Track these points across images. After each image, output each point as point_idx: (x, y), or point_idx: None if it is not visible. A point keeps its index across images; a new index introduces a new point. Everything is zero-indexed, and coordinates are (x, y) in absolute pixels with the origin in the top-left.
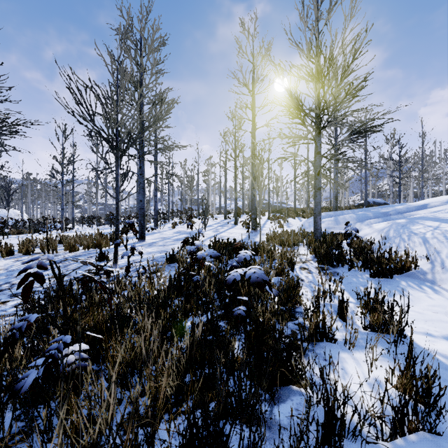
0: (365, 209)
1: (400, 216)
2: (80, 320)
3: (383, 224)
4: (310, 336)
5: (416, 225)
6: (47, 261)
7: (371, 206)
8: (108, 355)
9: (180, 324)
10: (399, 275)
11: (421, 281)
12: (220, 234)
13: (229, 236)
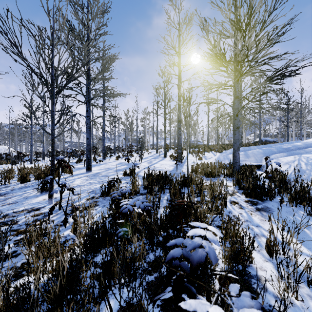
0: (267, 145)
1: (302, 151)
2: None
3: (290, 158)
4: None
5: None
6: None
7: (264, 143)
8: None
9: None
10: None
11: None
12: (153, 165)
13: (161, 167)
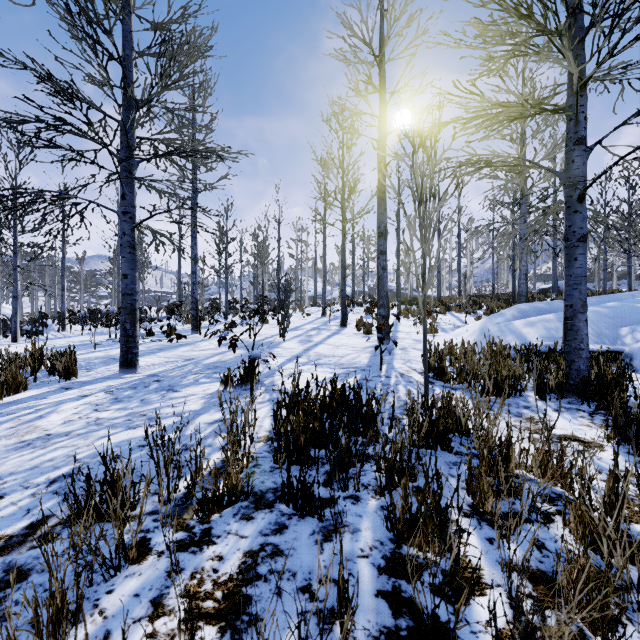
0: (612, 297)
1: None
2: None
3: None
4: None
5: None
6: None
7: None
8: None
9: None
10: None
11: None
12: (313, 348)
13: (334, 356)
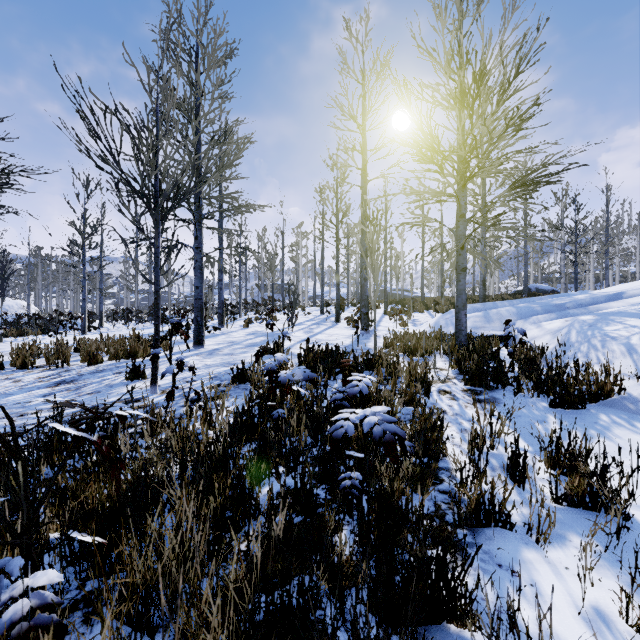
0: (528, 300)
1: (583, 310)
2: (79, 492)
3: (559, 322)
4: (469, 517)
5: (612, 325)
6: (51, 380)
7: (533, 294)
8: (116, 570)
9: (249, 496)
10: (594, 404)
11: (631, 414)
12: (314, 336)
13: (329, 340)
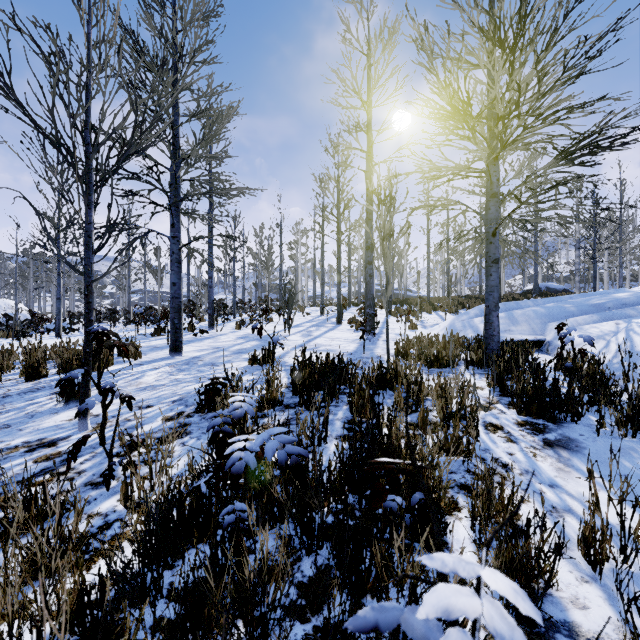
0: (555, 299)
1: (633, 311)
2: None
3: (607, 325)
4: None
5: None
6: None
7: (544, 294)
8: None
9: None
10: None
11: None
12: (313, 340)
13: (330, 346)
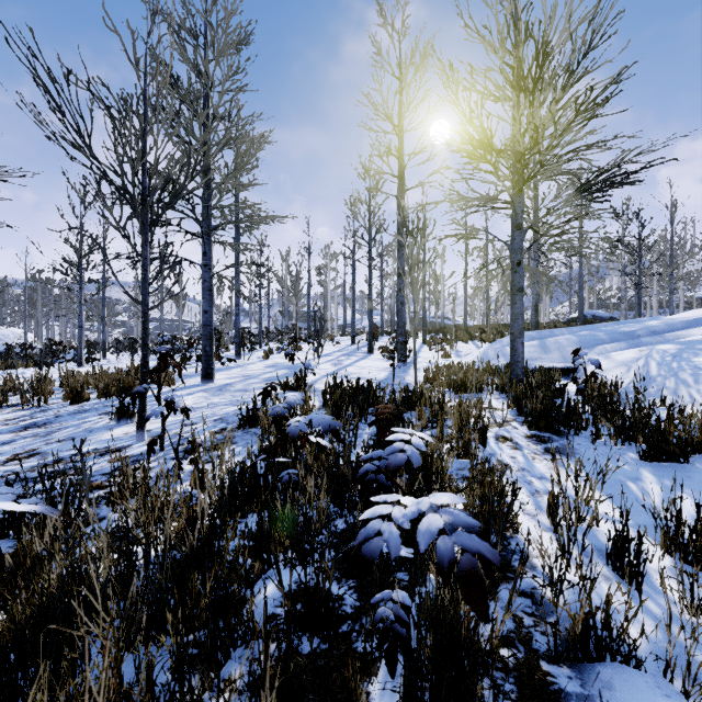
0: (590, 327)
1: (659, 339)
2: None
3: (632, 352)
4: (572, 648)
5: None
6: (19, 422)
7: (589, 322)
8: None
9: (236, 611)
10: (697, 455)
11: None
12: (344, 369)
13: (360, 374)
